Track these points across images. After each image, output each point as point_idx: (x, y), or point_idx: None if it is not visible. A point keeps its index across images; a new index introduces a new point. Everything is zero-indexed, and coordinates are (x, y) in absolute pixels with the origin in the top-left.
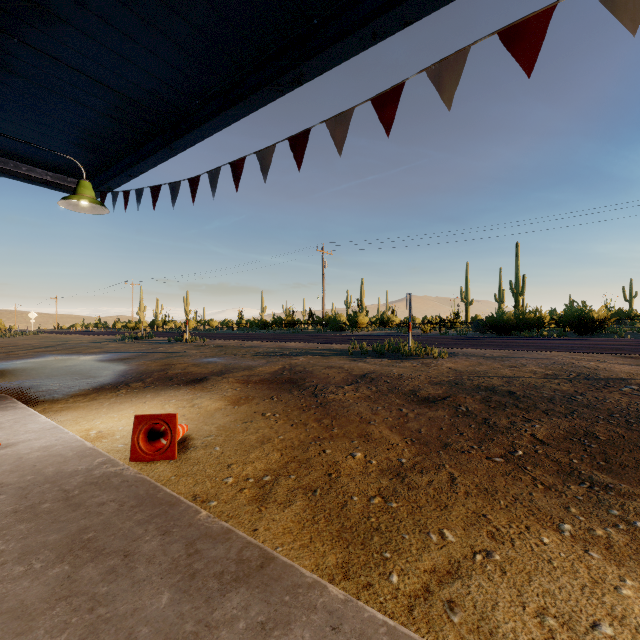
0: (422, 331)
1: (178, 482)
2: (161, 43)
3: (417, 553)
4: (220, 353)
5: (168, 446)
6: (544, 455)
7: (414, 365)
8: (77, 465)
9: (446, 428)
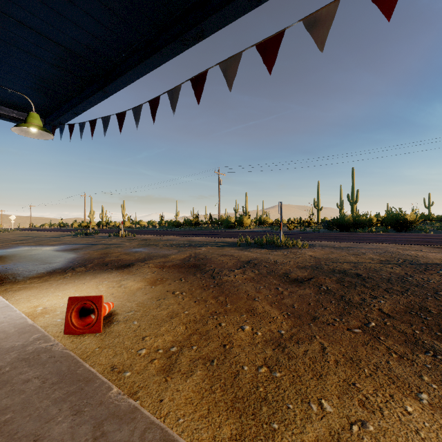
0: (288, 229)
1: (100, 354)
2: (92, 4)
3: (301, 424)
4: (145, 245)
5: (95, 322)
6: (392, 327)
7: (285, 253)
8: (15, 341)
9: (313, 303)
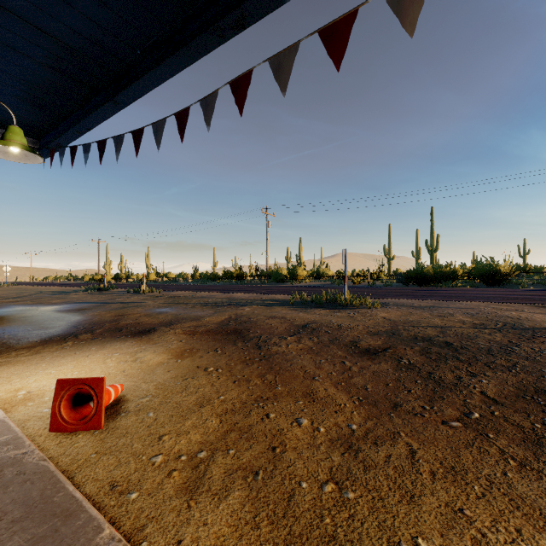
0: (353, 283)
1: (97, 463)
2: None
3: None
4: (172, 303)
5: (93, 414)
6: (502, 418)
7: (351, 315)
8: None
9: (392, 384)
